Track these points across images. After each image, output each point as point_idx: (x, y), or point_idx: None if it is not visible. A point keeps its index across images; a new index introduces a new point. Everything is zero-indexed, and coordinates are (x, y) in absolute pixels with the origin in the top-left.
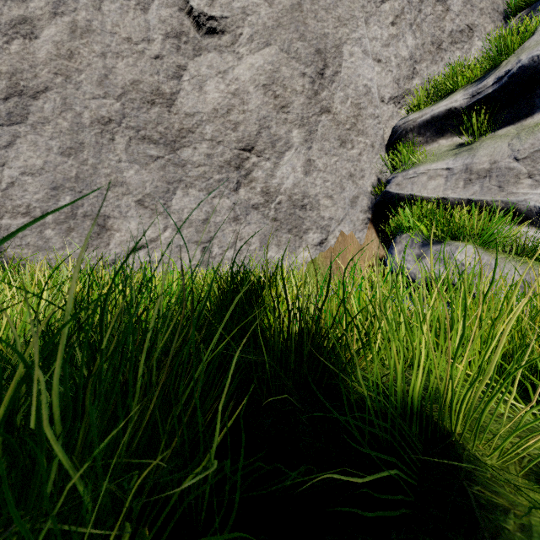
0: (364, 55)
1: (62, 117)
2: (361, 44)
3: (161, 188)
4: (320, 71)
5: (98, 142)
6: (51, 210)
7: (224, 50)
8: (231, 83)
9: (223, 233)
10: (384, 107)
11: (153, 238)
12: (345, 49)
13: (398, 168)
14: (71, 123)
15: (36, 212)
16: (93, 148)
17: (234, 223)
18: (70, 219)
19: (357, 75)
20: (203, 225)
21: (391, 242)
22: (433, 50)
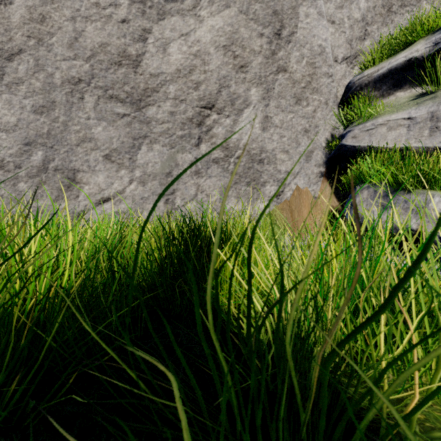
0: (319, 16)
1: (34, 78)
2: (316, 5)
3: (127, 143)
4: (277, 31)
5: (68, 100)
6: (23, 164)
7: (186, 13)
8: (193, 45)
9: (185, 185)
10: (337, 67)
11: (119, 190)
12: (301, 10)
13: (355, 121)
14: (43, 83)
15: (10, 166)
16: (63, 107)
17: (195, 176)
18: (42, 173)
19: (312, 35)
20: (167, 178)
21: (345, 194)
22: (383, 12)
